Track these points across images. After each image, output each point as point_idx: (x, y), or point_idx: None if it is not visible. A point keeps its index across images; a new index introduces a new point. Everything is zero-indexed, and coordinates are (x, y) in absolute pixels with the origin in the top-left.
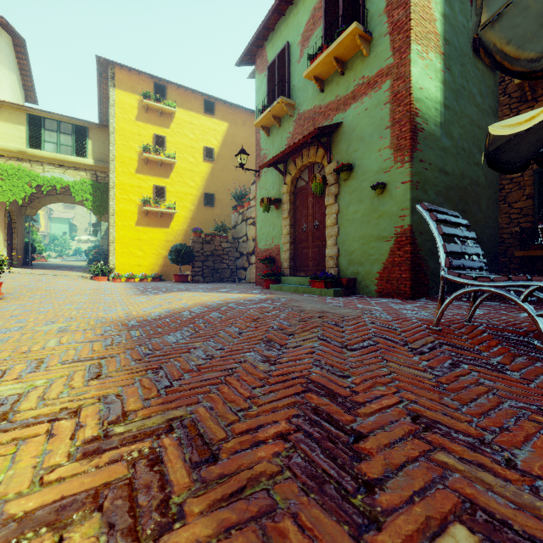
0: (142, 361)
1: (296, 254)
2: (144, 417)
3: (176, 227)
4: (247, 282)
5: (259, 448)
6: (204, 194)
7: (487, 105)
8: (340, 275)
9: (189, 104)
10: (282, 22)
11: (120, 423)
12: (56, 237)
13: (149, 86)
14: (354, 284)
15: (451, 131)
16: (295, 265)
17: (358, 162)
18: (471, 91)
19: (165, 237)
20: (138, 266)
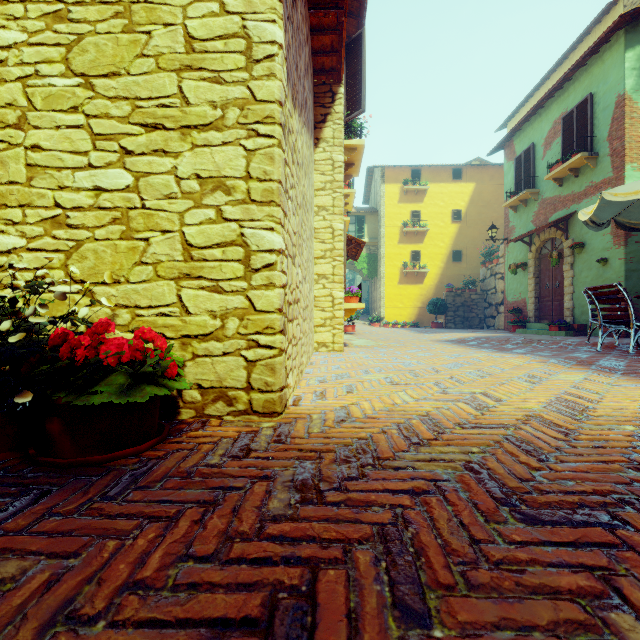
0: (465, 345)
1: (540, 306)
2: (478, 348)
3: (428, 283)
4: (495, 329)
5: (505, 350)
6: (452, 252)
7: None
8: (575, 322)
9: (439, 177)
10: (528, 125)
11: (474, 348)
12: None
13: (407, 174)
14: (584, 328)
15: None
16: (539, 315)
17: (588, 241)
18: None
19: (420, 291)
20: (400, 316)
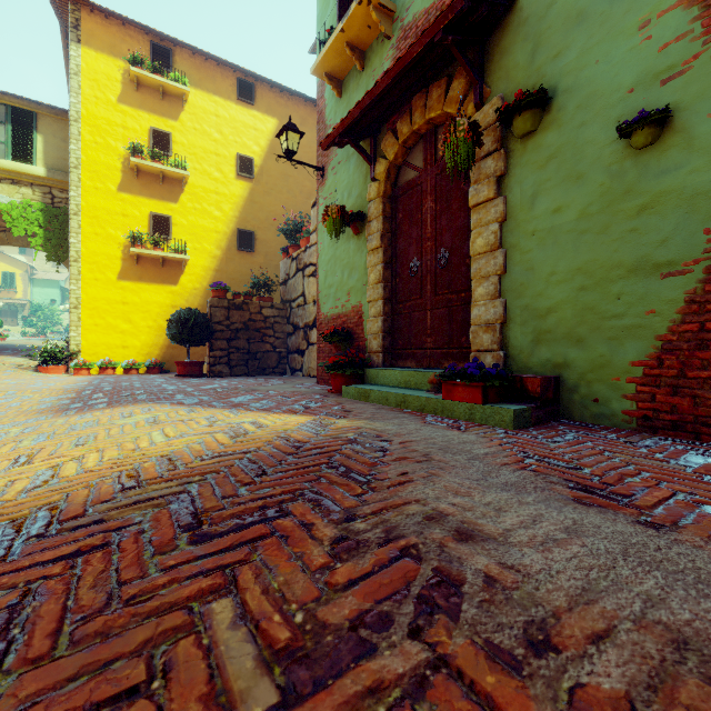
0: None
1: (396, 323)
2: None
3: (189, 284)
4: (304, 376)
5: None
6: (238, 232)
7: None
8: (510, 368)
9: (212, 84)
10: None
11: None
12: (40, 306)
13: (143, 48)
14: (555, 393)
15: None
16: (395, 346)
17: (566, 80)
18: None
19: (171, 299)
20: (123, 348)
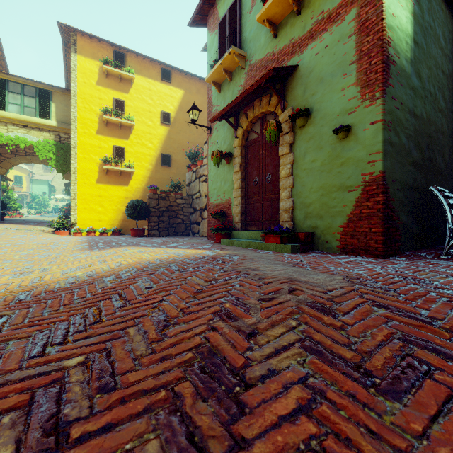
0: None
1: (247, 208)
2: None
3: (134, 185)
4: (200, 236)
5: None
6: (162, 155)
7: (449, 50)
8: (296, 229)
9: (147, 72)
10: None
11: None
12: (36, 196)
13: (109, 54)
14: (312, 239)
15: (420, 71)
16: (247, 220)
17: (316, 106)
18: (436, 31)
19: (125, 194)
20: (99, 221)
